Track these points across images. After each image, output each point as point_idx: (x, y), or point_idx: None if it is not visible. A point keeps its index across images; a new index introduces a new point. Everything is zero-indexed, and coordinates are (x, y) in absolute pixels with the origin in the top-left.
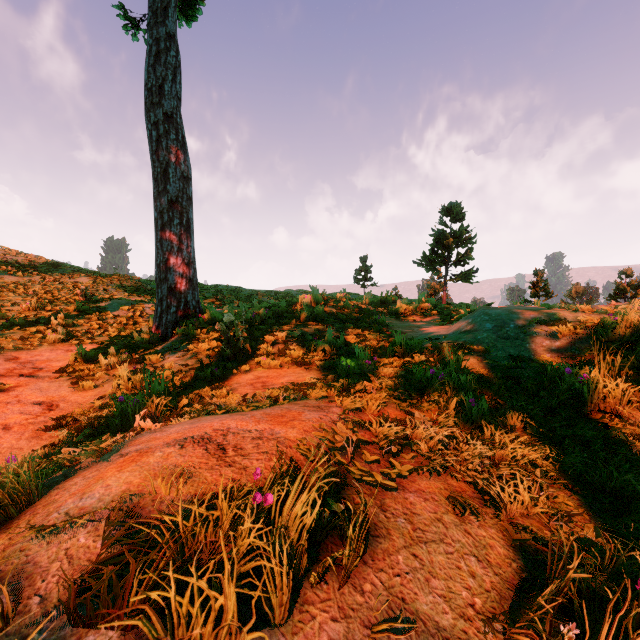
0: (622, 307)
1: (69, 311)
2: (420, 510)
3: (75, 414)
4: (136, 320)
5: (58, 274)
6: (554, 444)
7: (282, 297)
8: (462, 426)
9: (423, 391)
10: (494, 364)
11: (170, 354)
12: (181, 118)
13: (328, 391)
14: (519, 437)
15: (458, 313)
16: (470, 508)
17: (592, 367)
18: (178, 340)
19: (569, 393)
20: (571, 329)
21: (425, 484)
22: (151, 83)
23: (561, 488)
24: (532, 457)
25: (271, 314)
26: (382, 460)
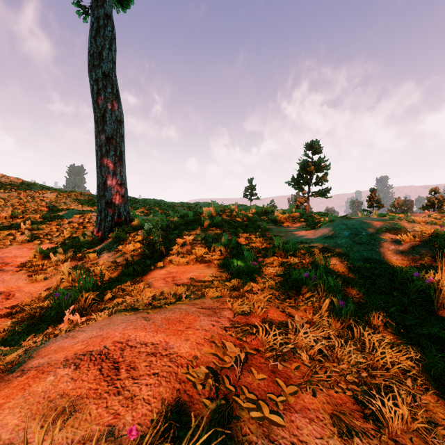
0: (434, 215)
1: (36, 218)
2: (307, 436)
3: (24, 304)
4: (85, 225)
5: (30, 191)
6: (413, 342)
7: (192, 207)
8: (334, 325)
9: (298, 289)
10: (352, 265)
11: (104, 253)
12: (116, 77)
13: (222, 290)
14: (384, 338)
15: (319, 220)
16: (352, 425)
17: (433, 270)
18: (111, 242)
19: (417, 292)
20: (411, 237)
21: (309, 398)
22: (93, 50)
23: (428, 391)
24: (402, 364)
25: (182, 222)
26: (268, 371)
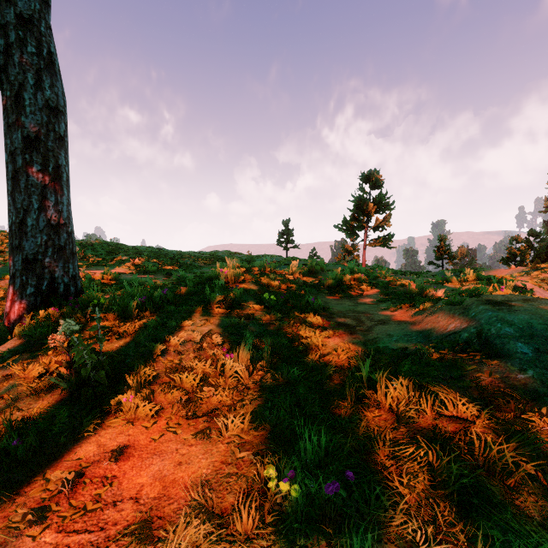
0: (534, 274)
1: None
2: None
3: None
4: None
5: None
6: None
7: (207, 259)
8: None
9: None
10: None
11: None
12: (48, 29)
13: None
14: None
15: (393, 285)
16: None
17: None
18: (15, 344)
19: None
20: None
21: None
22: None
23: None
24: None
25: (172, 295)
26: None
